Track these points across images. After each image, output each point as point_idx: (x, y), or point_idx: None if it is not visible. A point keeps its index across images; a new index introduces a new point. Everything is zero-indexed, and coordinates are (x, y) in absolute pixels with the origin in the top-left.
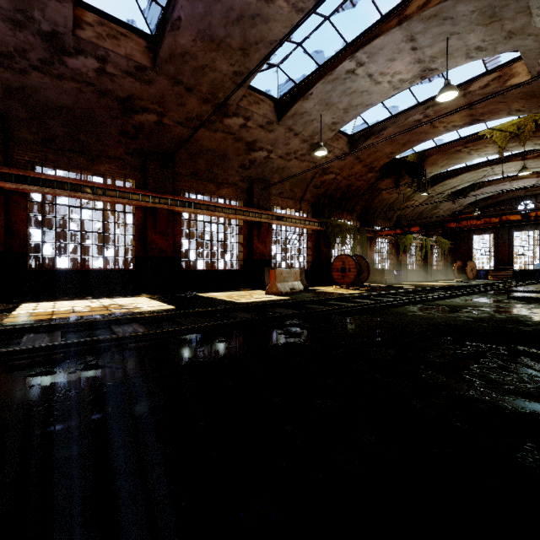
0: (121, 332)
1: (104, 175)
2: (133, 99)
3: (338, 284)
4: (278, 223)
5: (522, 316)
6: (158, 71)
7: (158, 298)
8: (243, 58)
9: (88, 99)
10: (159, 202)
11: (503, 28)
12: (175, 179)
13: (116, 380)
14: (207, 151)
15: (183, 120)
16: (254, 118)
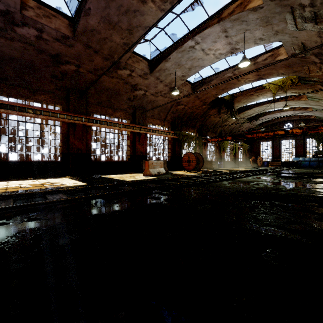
0: (52, 199)
1: (41, 102)
2: (60, 56)
3: (186, 170)
4: (151, 133)
5: (281, 186)
6: (76, 39)
7: (76, 178)
8: (129, 35)
9: (30, 54)
10: (77, 120)
11: (273, 29)
12: (87, 105)
13: (48, 226)
14: (107, 89)
15: (92, 70)
16: (136, 71)
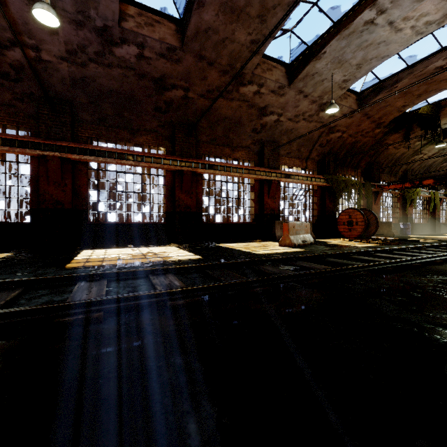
0: (159, 285)
1: (142, 145)
2: (165, 78)
3: (344, 237)
4: (287, 180)
5: None
6: (185, 49)
7: (184, 247)
8: (260, 25)
9: (130, 82)
10: (185, 166)
11: None
12: (198, 145)
13: (158, 358)
14: (224, 119)
15: (205, 92)
16: (267, 84)
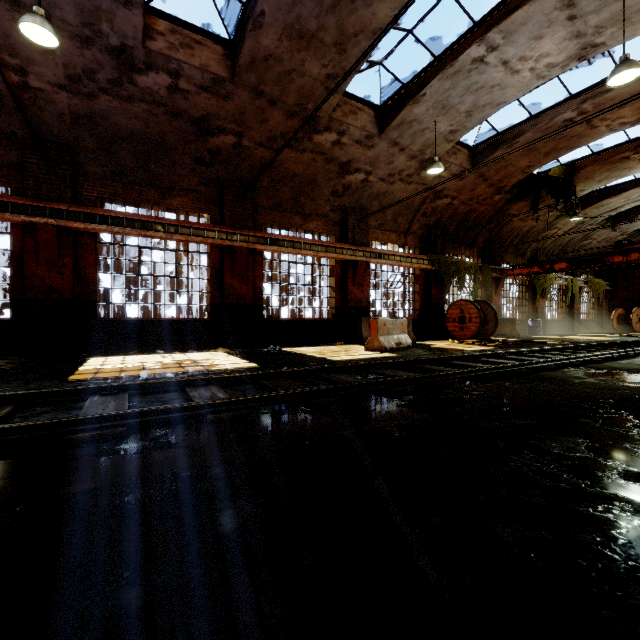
0: (198, 398)
1: (176, 211)
2: (209, 119)
3: (455, 338)
4: (378, 261)
5: None
6: (237, 82)
7: (236, 353)
8: (338, 56)
9: (159, 122)
10: (238, 240)
11: None
12: (256, 212)
13: (193, 469)
14: (292, 176)
15: (265, 140)
16: (350, 132)
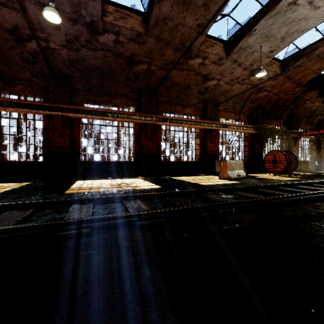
0: (130, 208)
1: (118, 106)
2: (134, 56)
3: (270, 172)
4: (224, 129)
5: None
6: (148, 34)
7: (148, 179)
8: (205, 12)
9: (109, 60)
10: (148, 120)
11: None
12: (157, 105)
13: (131, 269)
14: (177, 84)
15: (163, 65)
16: (209, 57)
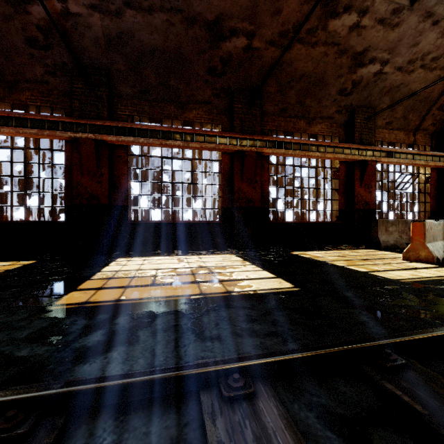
0: None
1: (192, 123)
2: (222, 21)
3: None
4: (389, 160)
5: None
6: None
7: (250, 257)
8: None
9: (176, 33)
10: (247, 145)
11: None
12: (262, 119)
13: None
14: (300, 77)
15: (276, 37)
16: (373, 8)
